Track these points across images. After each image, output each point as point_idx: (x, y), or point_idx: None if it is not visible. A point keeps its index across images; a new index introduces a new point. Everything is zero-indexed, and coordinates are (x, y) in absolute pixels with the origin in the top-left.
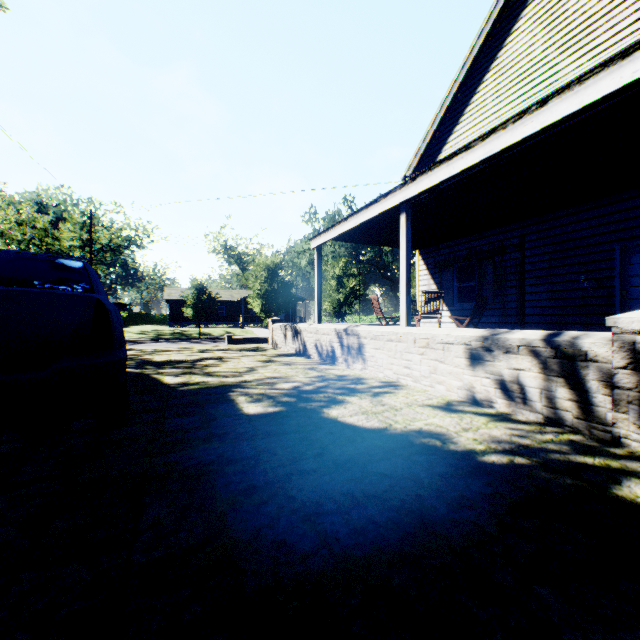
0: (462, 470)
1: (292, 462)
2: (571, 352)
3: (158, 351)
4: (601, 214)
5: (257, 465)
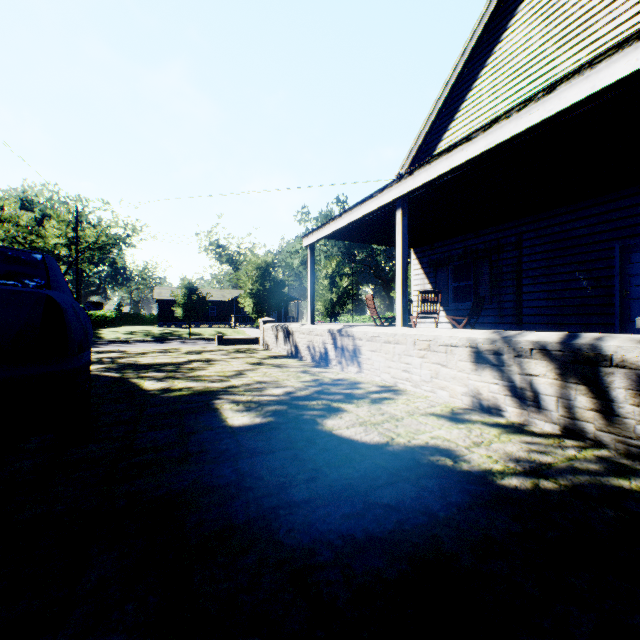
0: (482, 499)
1: (280, 490)
2: (593, 356)
3: (143, 353)
4: (600, 212)
5: (238, 495)
